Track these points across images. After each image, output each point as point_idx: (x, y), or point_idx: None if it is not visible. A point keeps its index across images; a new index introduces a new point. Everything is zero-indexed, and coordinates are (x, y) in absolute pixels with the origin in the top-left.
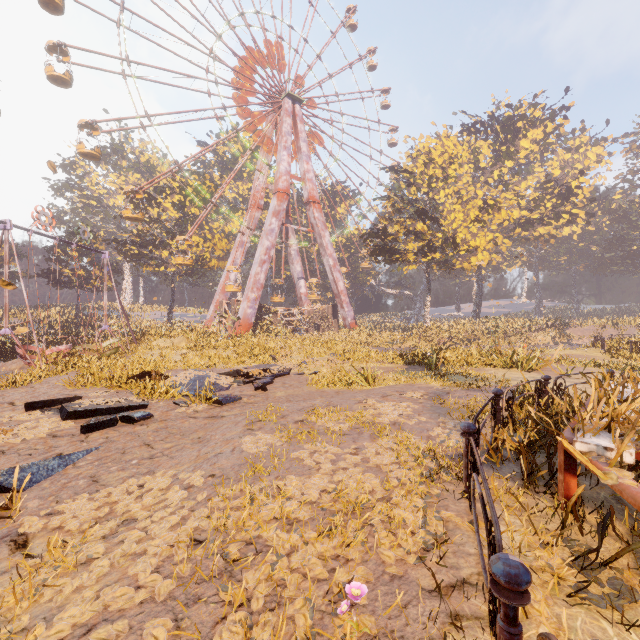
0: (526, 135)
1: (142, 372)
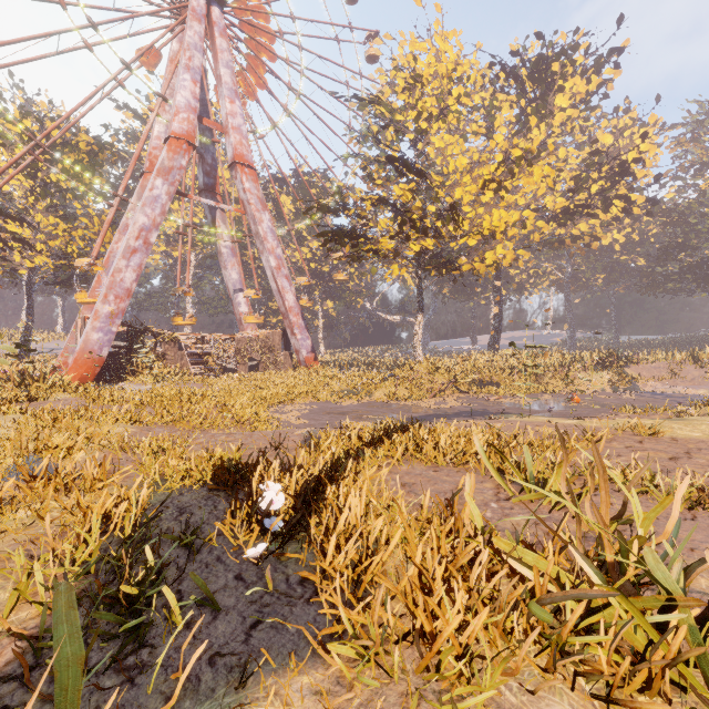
0: (564, 86)
1: None
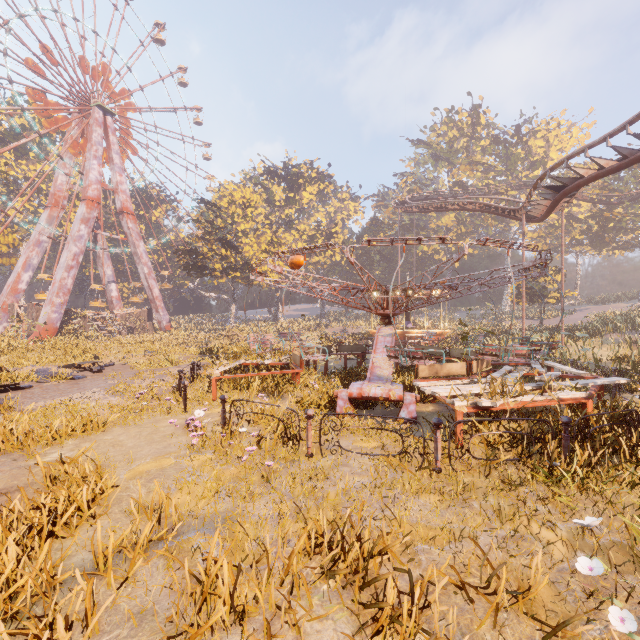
0: (306, 189)
1: None
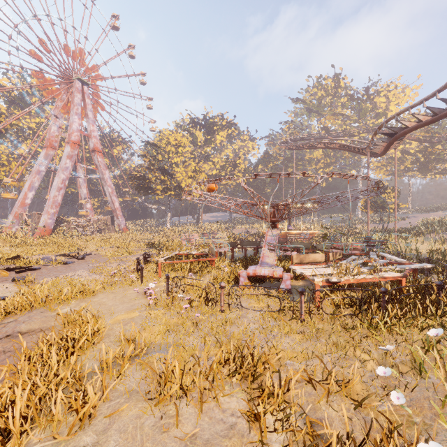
0: (219, 133)
1: (15, 256)
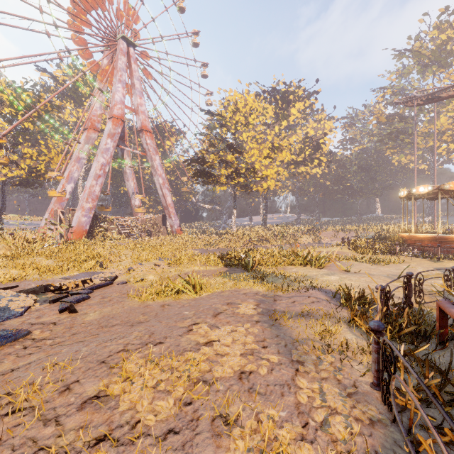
0: (294, 105)
1: None
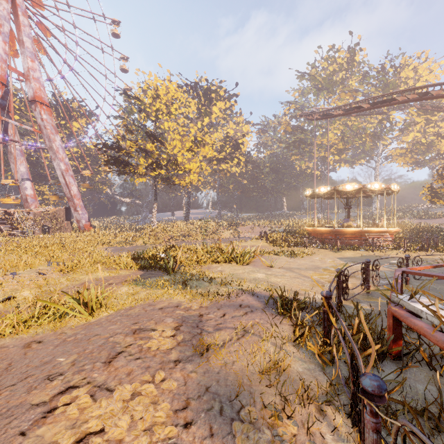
0: (216, 104)
1: None
